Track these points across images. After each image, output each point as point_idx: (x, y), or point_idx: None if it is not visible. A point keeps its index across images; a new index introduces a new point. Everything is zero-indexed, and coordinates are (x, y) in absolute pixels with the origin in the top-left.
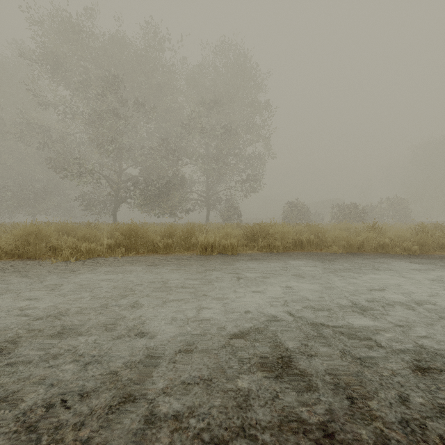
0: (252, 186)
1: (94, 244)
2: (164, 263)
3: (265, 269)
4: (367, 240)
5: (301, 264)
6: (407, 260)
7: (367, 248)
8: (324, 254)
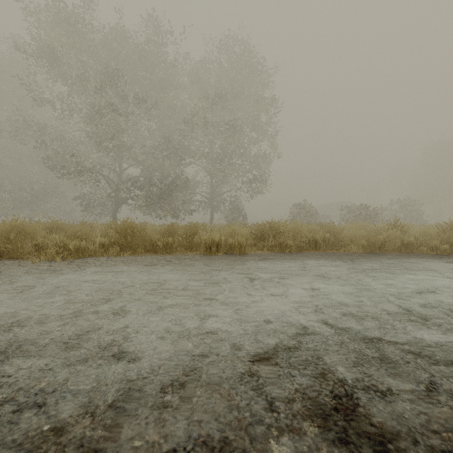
0: (257, 187)
1: (85, 242)
2: (163, 262)
3: (280, 269)
4: (389, 238)
5: (320, 264)
6: (439, 260)
7: (389, 248)
8: (342, 254)
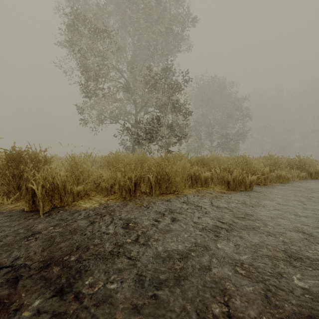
0: None
1: None
2: None
3: None
4: None
5: None
6: None
7: None
8: None
